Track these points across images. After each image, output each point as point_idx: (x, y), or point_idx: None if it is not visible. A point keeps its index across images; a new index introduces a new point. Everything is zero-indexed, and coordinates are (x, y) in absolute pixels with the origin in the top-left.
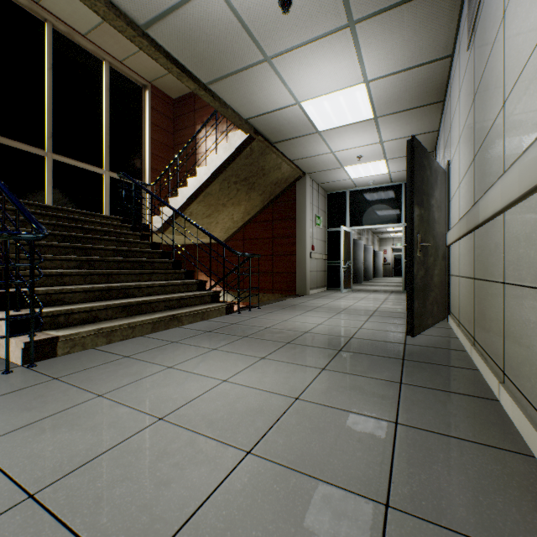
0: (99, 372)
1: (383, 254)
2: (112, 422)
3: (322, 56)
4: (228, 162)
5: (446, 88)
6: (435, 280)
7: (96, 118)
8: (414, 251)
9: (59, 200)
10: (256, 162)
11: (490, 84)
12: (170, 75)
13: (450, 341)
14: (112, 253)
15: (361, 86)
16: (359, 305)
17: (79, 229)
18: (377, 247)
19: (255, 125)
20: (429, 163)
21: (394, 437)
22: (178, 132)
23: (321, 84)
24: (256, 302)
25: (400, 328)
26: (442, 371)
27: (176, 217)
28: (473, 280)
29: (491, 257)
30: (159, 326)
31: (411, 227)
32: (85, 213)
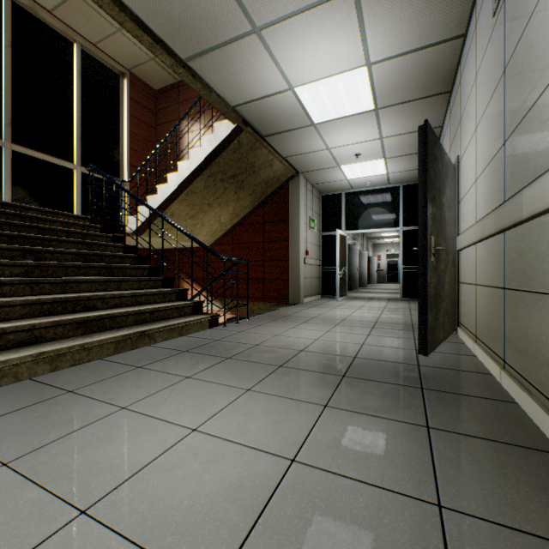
0: (21, 420)
1: (376, 260)
2: (1, 524)
3: (320, 29)
4: (213, 156)
5: (455, 76)
6: (445, 289)
7: (66, 106)
8: (427, 255)
9: (20, 196)
10: (245, 157)
11: (538, 41)
12: (151, 63)
13: (468, 360)
14: (74, 258)
15: (362, 70)
16: (358, 315)
17: (33, 229)
18: (371, 253)
19: (243, 114)
20: (440, 155)
21: (444, 539)
22: (160, 127)
23: (318, 65)
24: (246, 311)
25: (408, 343)
26: (474, 405)
27: (155, 218)
28: (503, 290)
29: (540, 262)
30: (124, 346)
31: (424, 228)
32: (44, 211)
